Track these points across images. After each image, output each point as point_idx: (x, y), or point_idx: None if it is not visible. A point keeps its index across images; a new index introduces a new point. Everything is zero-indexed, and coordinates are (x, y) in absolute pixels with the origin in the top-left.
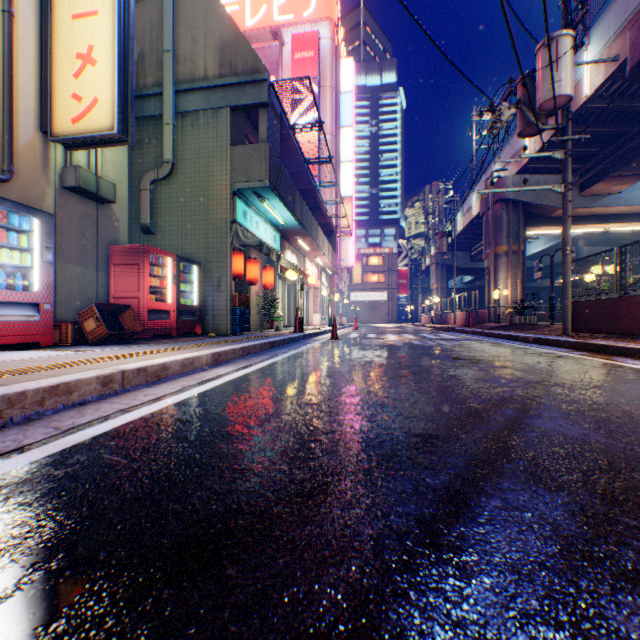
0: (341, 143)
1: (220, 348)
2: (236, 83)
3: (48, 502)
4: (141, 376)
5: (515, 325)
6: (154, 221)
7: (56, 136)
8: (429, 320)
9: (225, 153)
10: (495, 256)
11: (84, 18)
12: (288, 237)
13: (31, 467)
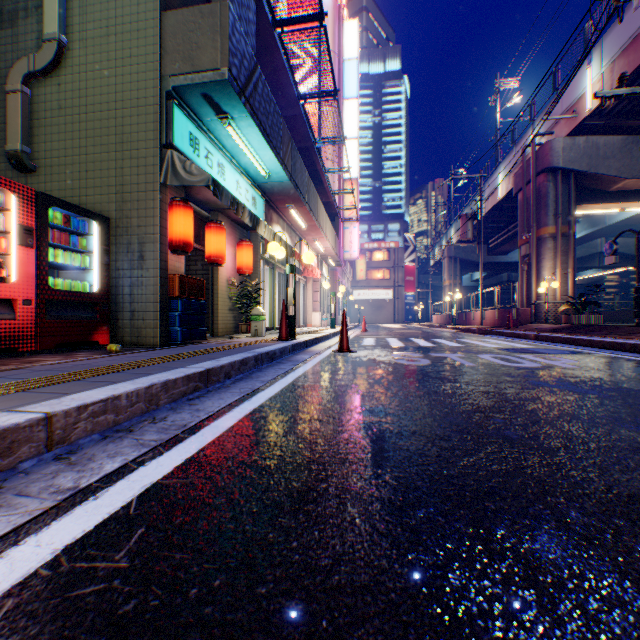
0: (344, 117)
1: None
2: None
3: None
4: None
5: (588, 327)
6: (35, 149)
7: None
8: (443, 320)
9: (152, 23)
10: (538, 240)
11: None
12: (276, 205)
13: None
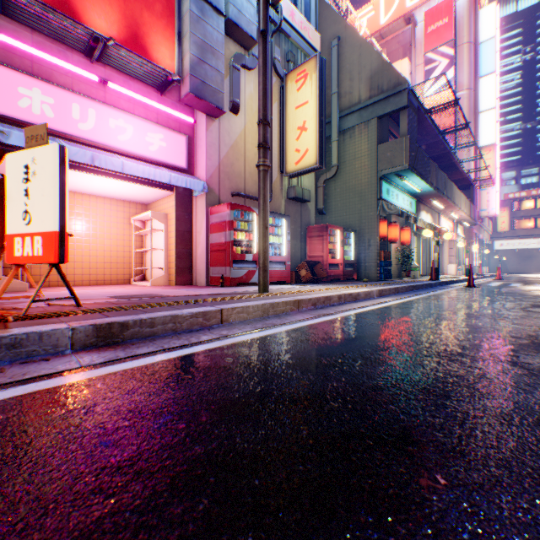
0: (480, 93)
1: (380, 287)
2: (381, 99)
3: (358, 323)
4: (349, 297)
5: None
6: (324, 206)
7: (287, 173)
8: None
9: (373, 151)
10: None
11: (300, 107)
12: (422, 200)
13: (341, 317)
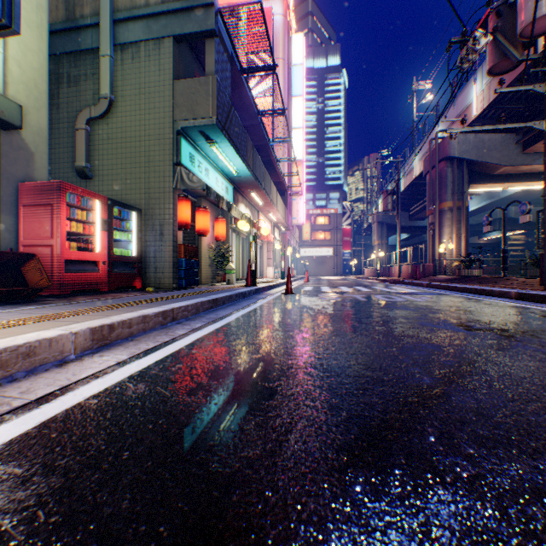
0: (292, 111)
1: (121, 315)
2: (180, 8)
3: None
4: None
5: (467, 278)
6: (92, 164)
7: None
8: (372, 273)
9: (168, 88)
10: (440, 212)
11: None
12: (241, 190)
13: None
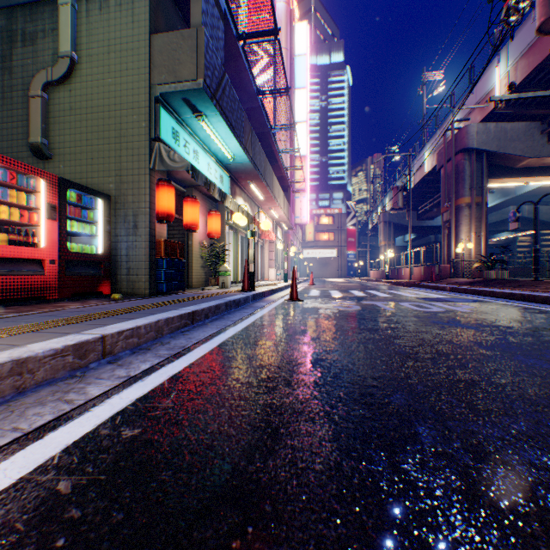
0: (295, 104)
1: None
2: None
3: None
4: None
5: (494, 281)
6: (51, 141)
7: None
8: (379, 275)
9: (143, 43)
10: (456, 209)
11: None
12: (239, 181)
13: None
